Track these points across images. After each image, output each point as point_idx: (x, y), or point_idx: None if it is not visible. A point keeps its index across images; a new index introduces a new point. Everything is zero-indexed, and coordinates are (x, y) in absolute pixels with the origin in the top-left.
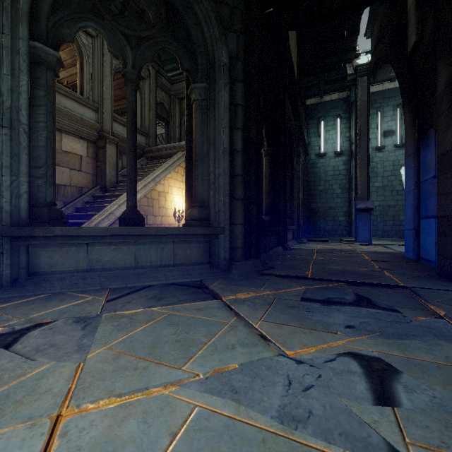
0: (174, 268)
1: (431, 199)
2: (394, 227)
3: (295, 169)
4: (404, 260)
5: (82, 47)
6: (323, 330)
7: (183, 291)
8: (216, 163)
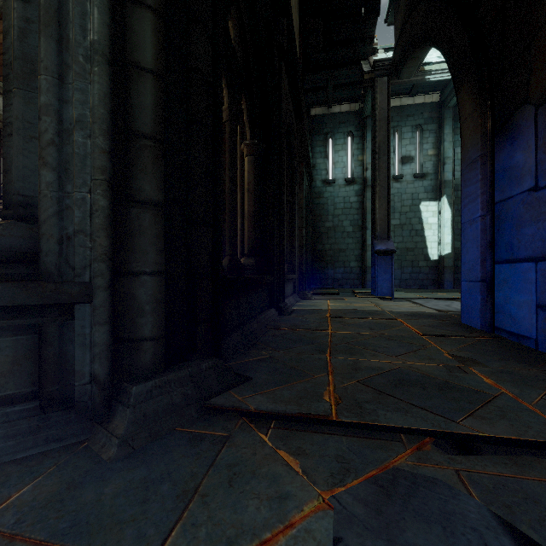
0: None
1: (524, 229)
2: (413, 274)
3: (297, 193)
4: (470, 332)
5: None
6: None
7: None
8: (67, 88)
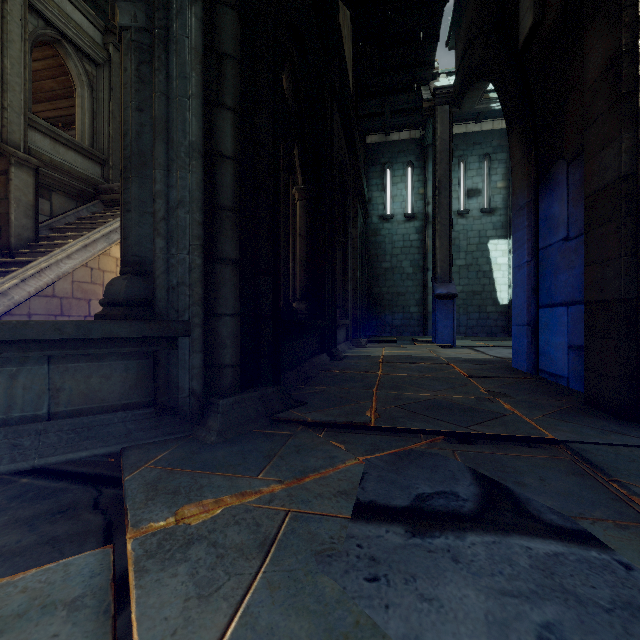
0: (48, 424)
1: (559, 276)
2: (480, 321)
3: (350, 232)
4: (515, 374)
5: None
6: None
7: (33, 504)
8: (172, 176)
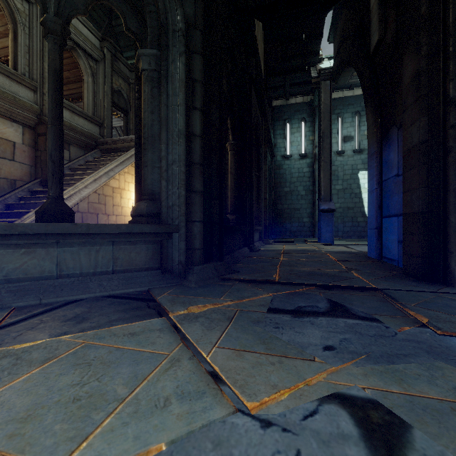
0: (113, 275)
1: (393, 198)
2: (353, 228)
3: (262, 168)
4: (368, 259)
5: (16, 13)
6: (297, 356)
7: (121, 306)
8: (169, 147)
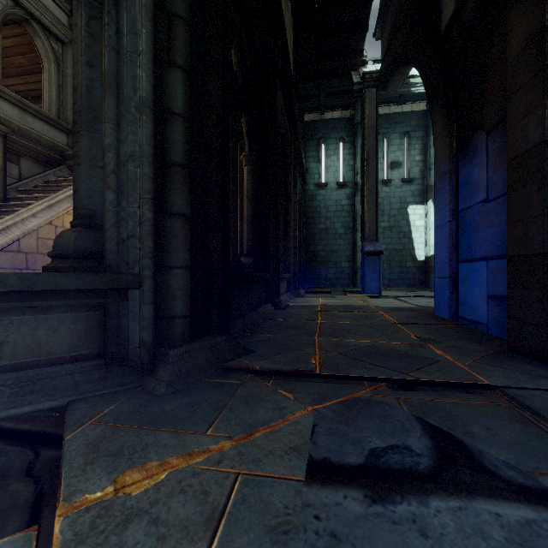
0: None
1: (479, 233)
2: (401, 274)
3: (291, 197)
4: (439, 321)
5: None
6: None
7: None
8: (122, 130)
